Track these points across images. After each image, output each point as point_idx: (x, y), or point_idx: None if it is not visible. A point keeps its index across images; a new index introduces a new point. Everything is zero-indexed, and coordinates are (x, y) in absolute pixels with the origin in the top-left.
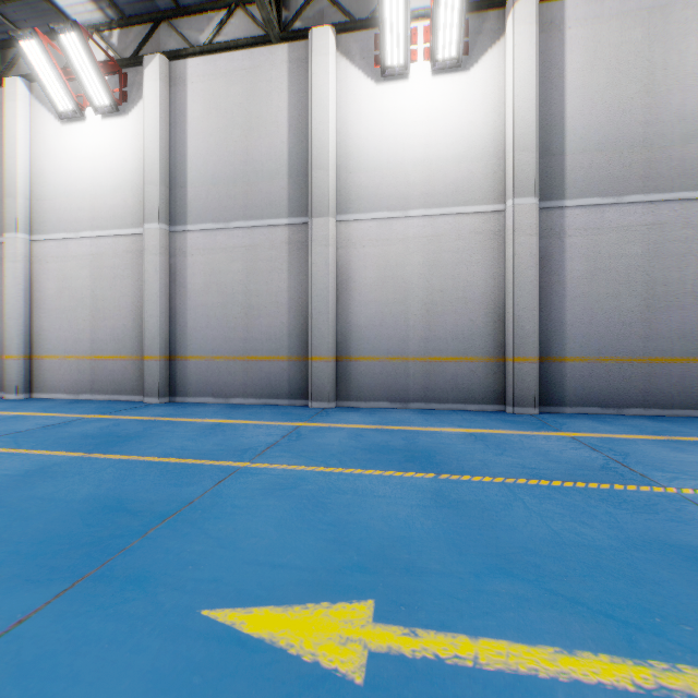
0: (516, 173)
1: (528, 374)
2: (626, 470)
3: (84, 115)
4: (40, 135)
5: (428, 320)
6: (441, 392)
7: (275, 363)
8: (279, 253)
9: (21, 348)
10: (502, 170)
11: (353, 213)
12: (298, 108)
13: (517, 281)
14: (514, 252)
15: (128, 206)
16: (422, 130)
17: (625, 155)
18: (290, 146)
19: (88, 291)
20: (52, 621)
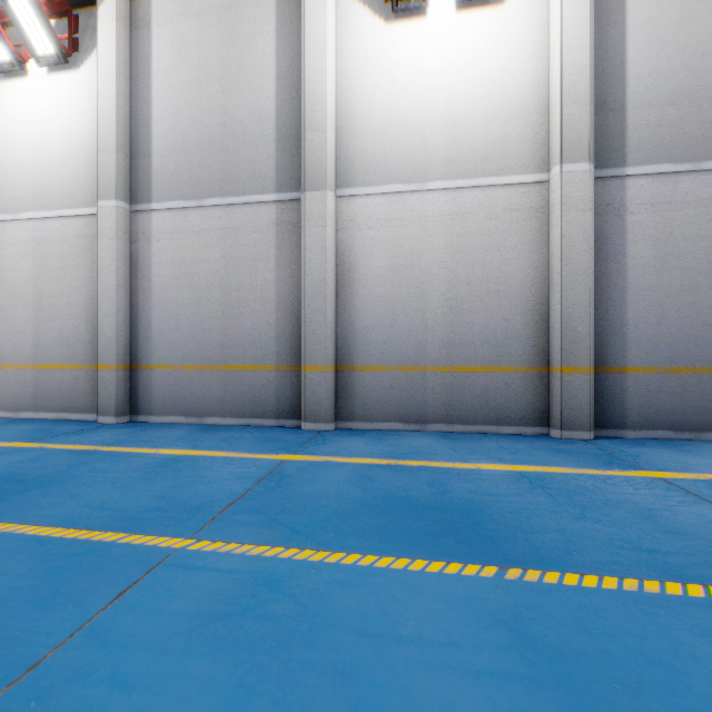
0: (565, 132)
1: (580, 388)
2: None
3: (27, 68)
4: None
5: (451, 319)
6: (467, 410)
7: (260, 374)
8: (265, 237)
9: None
10: (545, 130)
11: (357, 186)
12: (288, 56)
13: (566, 270)
14: (562, 233)
15: (79, 180)
16: (444, 81)
17: (704, 109)
18: (279, 104)
19: (32, 285)
20: None
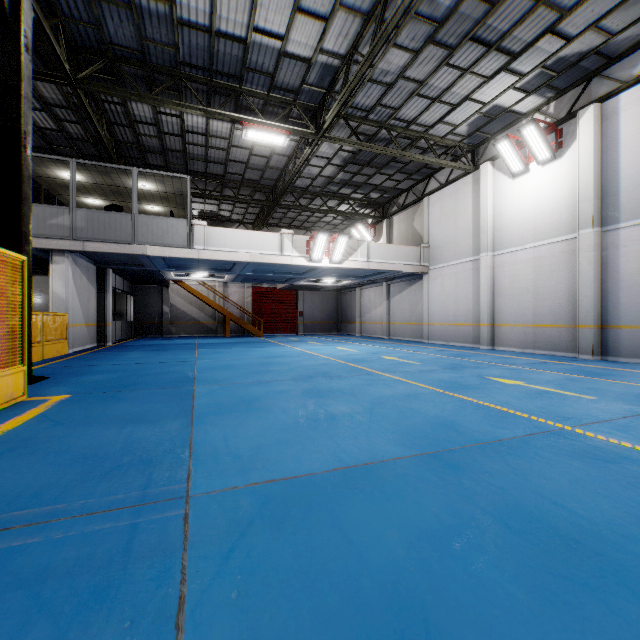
0: None
1: None
2: None
3: (528, 169)
4: (498, 191)
5: None
6: None
7: None
8: None
9: (488, 319)
10: None
11: None
12: None
13: None
14: None
15: (562, 221)
16: None
17: None
18: None
19: (531, 282)
20: None
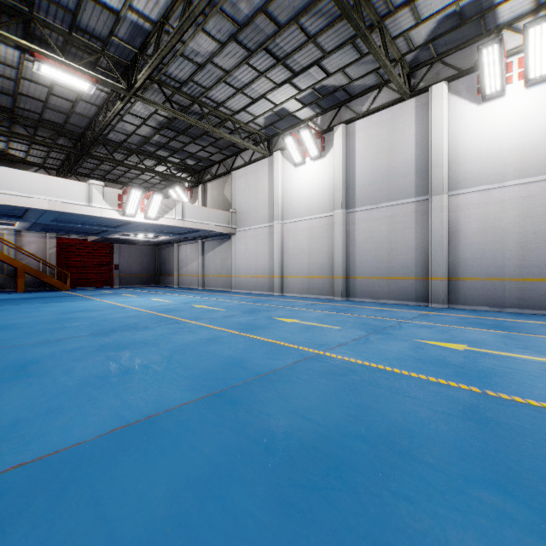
0: None
1: None
2: None
3: (305, 161)
4: (286, 175)
5: (521, 253)
6: (532, 302)
7: (406, 281)
8: (409, 218)
9: (279, 272)
10: None
11: (460, 189)
12: (421, 133)
13: None
14: None
15: (325, 202)
16: (516, 127)
17: None
18: (416, 156)
19: (307, 245)
20: (376, 335)
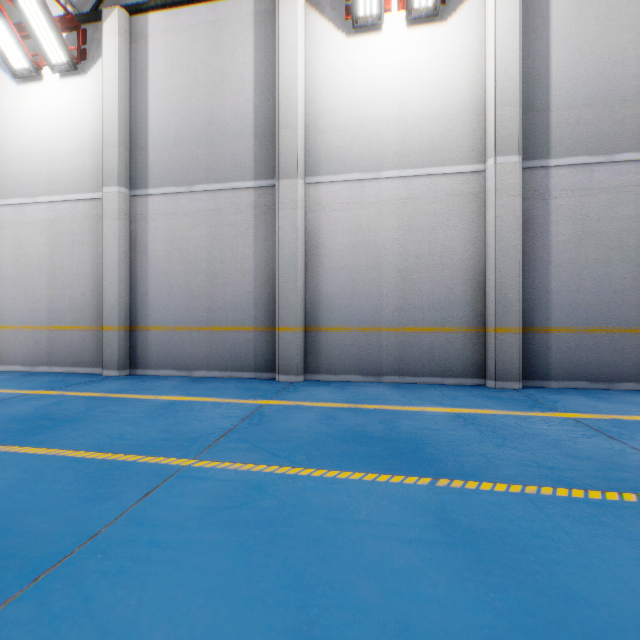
0: (498, 130)
1: (511, 346)
2: None
3: (41, 74)
4: None
5: (402, 288)
6: (416, 364)
7: (240, 334)
8: (245, 218)
9: None
10: (482, 128)
11: (323, 174)
12: (264, 64)
13: (499, 246)
14: (496, 214)
15: (87, 169)
16: (396, 86)
17: (615, 110)
18: (256, 105)
19: (46, 259)
20: None
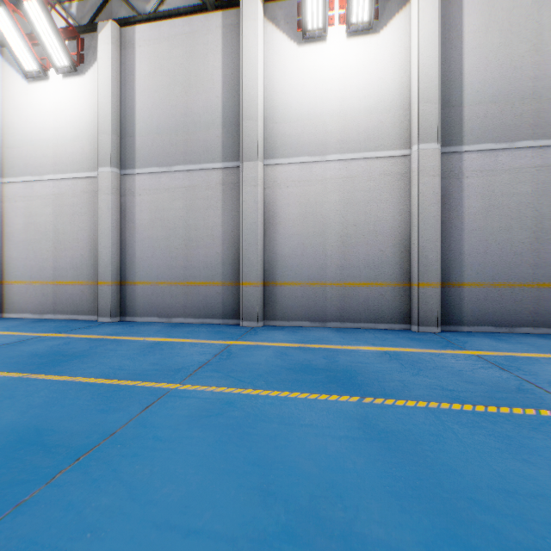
0: (420, 122)
1: (431, 297)
2: (542, 392)
3: (47, 75)
4: (10, 93)
5: (343, 250)
6: (354, 312)
7: (211, 288)
8: (214, 193)
9: None
10: (408, 120)
11: (278, 158)
12: (230, 67)
13: (421, 216)
14: (419, 191)
15: (85, 153)
16: (338, 85)
17: (516, 106)
18: (224, 100)
19: (51, 226)
20: None
